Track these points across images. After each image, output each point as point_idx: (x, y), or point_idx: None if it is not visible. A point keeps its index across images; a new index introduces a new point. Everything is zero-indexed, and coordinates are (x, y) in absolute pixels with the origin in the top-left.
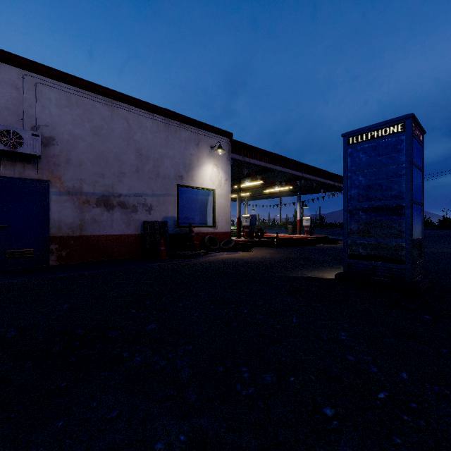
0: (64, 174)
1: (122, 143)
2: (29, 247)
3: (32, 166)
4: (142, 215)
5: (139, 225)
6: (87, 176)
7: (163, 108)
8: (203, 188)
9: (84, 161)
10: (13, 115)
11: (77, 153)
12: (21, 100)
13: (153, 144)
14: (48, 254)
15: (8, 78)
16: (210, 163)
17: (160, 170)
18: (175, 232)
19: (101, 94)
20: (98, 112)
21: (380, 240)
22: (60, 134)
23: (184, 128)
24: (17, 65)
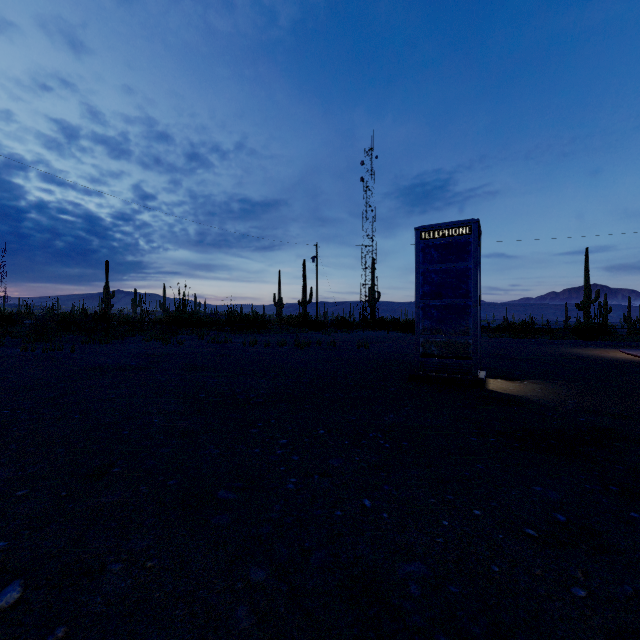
0: None
1: None
2: None
3: None
4: None
5: None
6: None
7: None
8: None
9: None
10: None
11: None
12: None
13: None
14: None
15: None
16: None
17: None
18: None
19: None
20: None
21: None
22: None
23: None
24: None
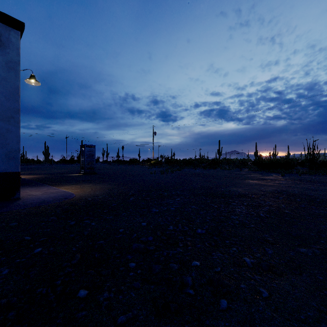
0: None
1: None
2: None
3: None
4: None
5: None
6: None
7: None
8: None
9: None
10: None
11: None
12: None
13: None
14: None
15: None
16: None
17: None
18: None
19: None
20: None
21: (91, 166)
22: None
23: None
24: None
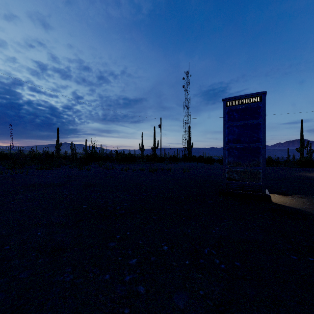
0: None
1: None
2: None
3: None
4: None
5: None
6: None
7: None
8: None
9: None
10: None
11: None
12: None
13: None
14: None
15: None
16: None
17: None
18: None
19: None
20: None
21: None
22: None
23: None
24: None
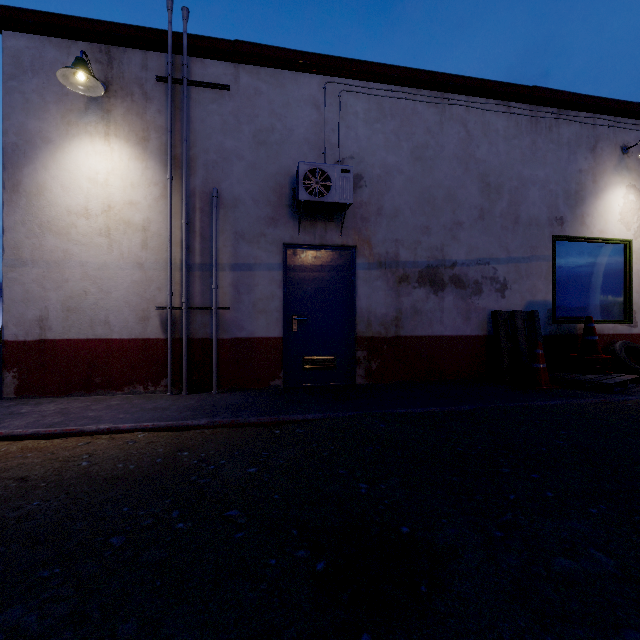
0: (374, 233)
1: (457, 168)
2: (330, 353)
3: (334, 225)
4: (489, 299)
5: (484, 319)
6: (405, 234)
7: (527, 86)
8: (605, 239)
9: (401, 209)
10: (313, 149)
11: (391, 196)
12: (322, 124)
13: (508, 162)
14: (353, 365)
15: (307, 94)
16: (619, 183)
17: (520, 210)
18: (549, 332)
19: (426, 85)
20: (420, 120)
21: None
22: (368, 169)
23: (566, 119)
24: (318, 71)
